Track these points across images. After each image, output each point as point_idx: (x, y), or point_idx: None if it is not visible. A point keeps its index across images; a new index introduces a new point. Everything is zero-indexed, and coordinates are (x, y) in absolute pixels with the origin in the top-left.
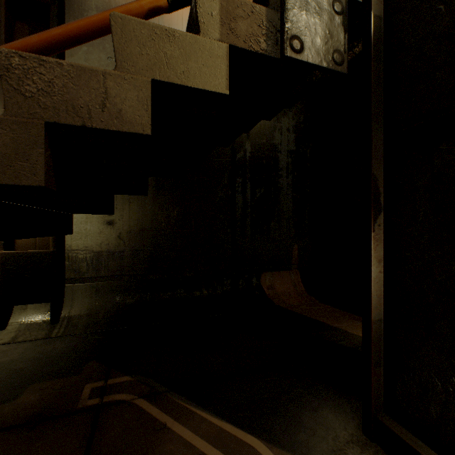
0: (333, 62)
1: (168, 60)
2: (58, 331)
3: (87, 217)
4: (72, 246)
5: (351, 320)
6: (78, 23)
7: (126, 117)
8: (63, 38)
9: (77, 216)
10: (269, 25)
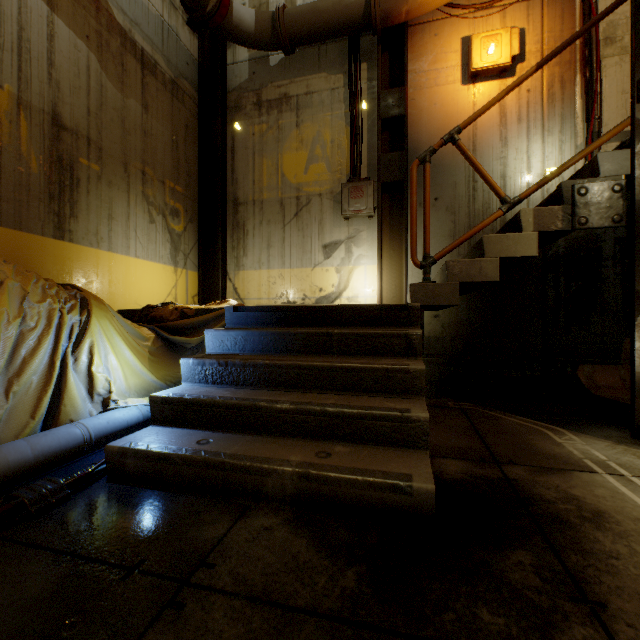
0: (612, 222)
1: (506, 247)
2: None
3: None
4: None
5: None
6: (464, 237)
7: (488, 275)
8: (458, 244)
9: None
10: (564, 214)
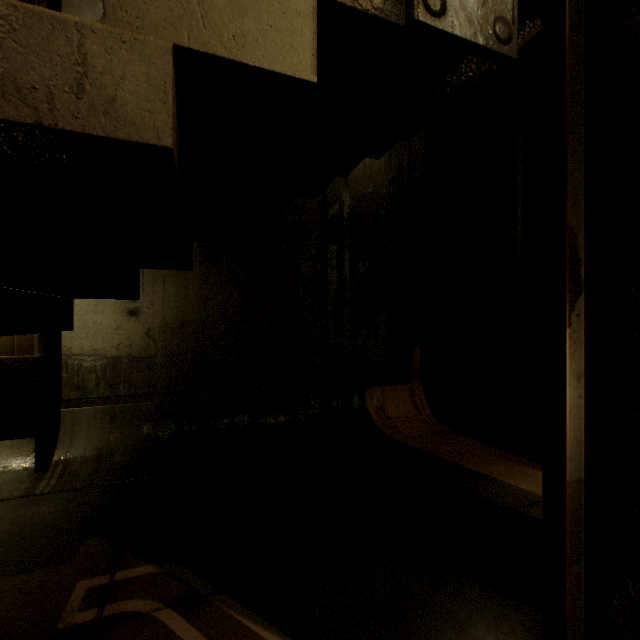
0: (495, 38)
1: (206, 12)
2: (47, 484)
3: (97, 304)
4: (72, 349)
5: (504, 461)
6: None
7: (125, 113)
8: None
9: (81, 302)
10: None
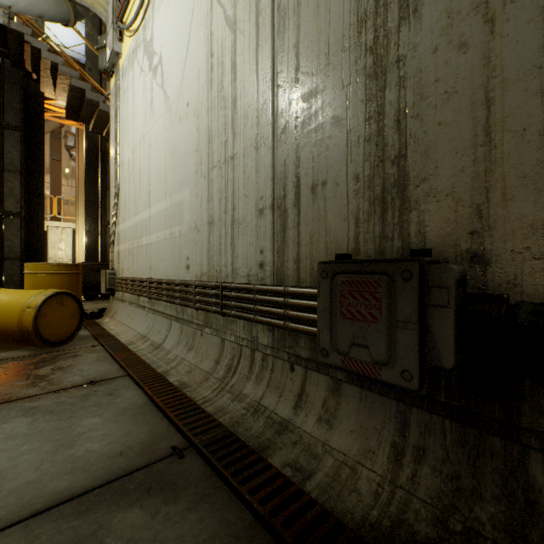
0: None
1: None
2: None
3: None
4: None
5: None
6: None
7: None
8: None
9: None
10: None
